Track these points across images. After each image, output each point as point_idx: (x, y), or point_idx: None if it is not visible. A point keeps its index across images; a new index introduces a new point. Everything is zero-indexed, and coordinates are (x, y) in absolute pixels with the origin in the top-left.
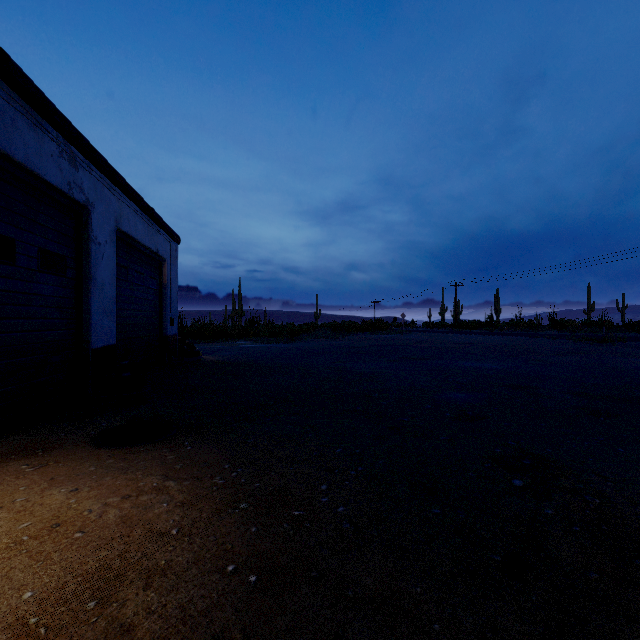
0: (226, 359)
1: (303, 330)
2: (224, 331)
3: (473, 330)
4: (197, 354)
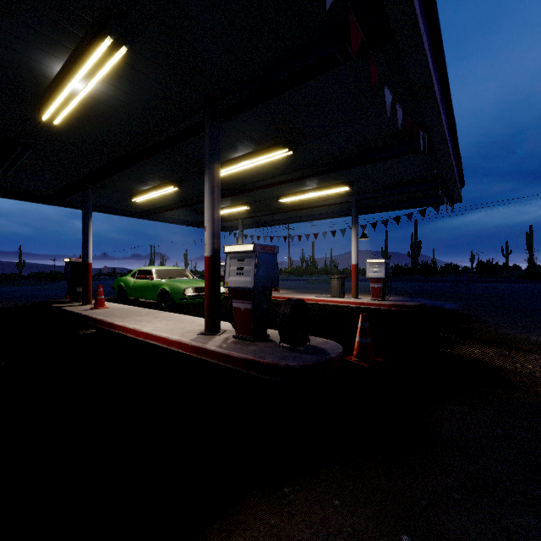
0: None
1: (1, 280)
2: None
3: None
4: None
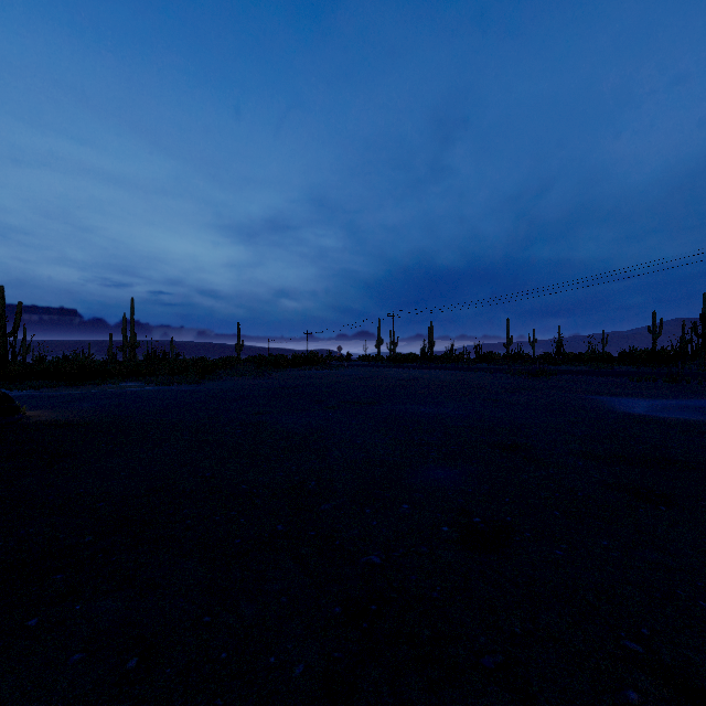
0: (72, 417)
1: (220, 366)
2: (101, 369)
3: (410, 364)
4: (11, 412)
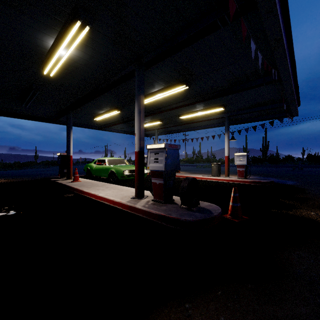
0: None
1: (26, 165)
2: None
3: None
4: None
